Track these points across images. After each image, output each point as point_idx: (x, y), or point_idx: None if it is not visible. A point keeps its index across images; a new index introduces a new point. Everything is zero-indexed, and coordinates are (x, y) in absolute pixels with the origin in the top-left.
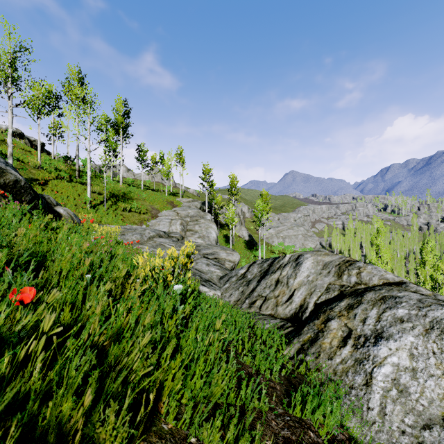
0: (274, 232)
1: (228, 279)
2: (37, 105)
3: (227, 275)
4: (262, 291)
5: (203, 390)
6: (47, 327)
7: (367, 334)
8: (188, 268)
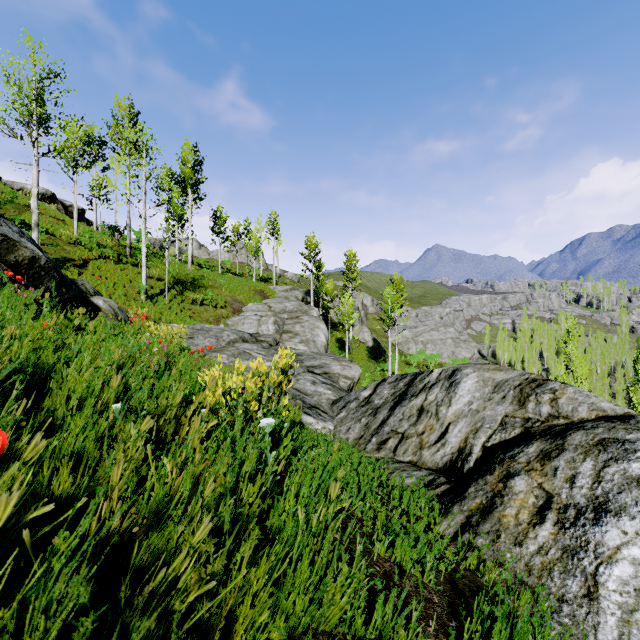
0: (410, 334)
1: (344, 404)
2: (73, 154)
3: (343, 399)
4: (397, 424)
5: (309, 613)
6: (2, 518)
7: (579, 504)
8: (283, 390)
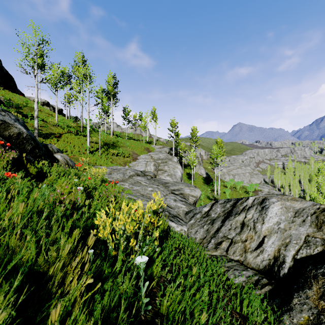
0: (226, 170)
1: (193, 215)
2: (55, 81)
3: (192, 211)
4: (227, 232)
5: None
6: None
7: None
8: (155, 225)
